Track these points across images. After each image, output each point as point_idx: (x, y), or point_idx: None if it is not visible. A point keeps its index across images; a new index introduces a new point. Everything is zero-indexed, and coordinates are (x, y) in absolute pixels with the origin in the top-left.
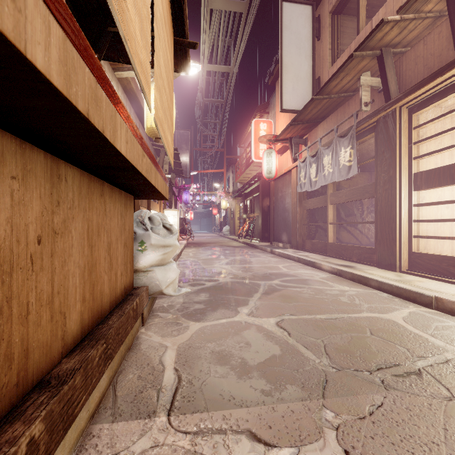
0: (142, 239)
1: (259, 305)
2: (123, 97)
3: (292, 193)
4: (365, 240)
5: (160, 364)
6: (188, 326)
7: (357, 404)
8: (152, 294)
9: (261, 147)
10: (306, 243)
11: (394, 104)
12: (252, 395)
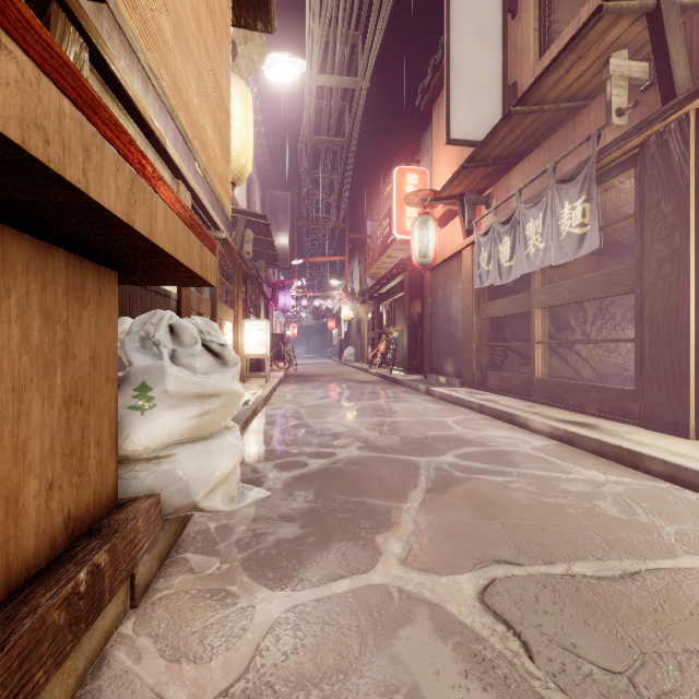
0: (144, 379)
1: (426, 527)
2: (158, 108)
3: (464, 291)
4: (590, 372)
5: None
6: (250, 609)
7: None
8: (171, 513)
9: (408, 214)
10: (490, 377)
11: (688, 104)
12: None
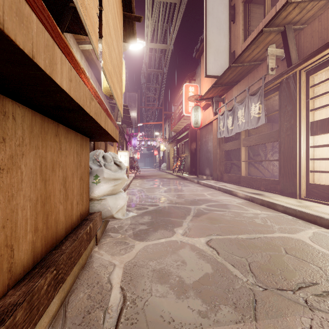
0: (96, 173)
1: (191, 226)
2: (85, 64)
3: (213, 139)
4: (268, 174)
5: (108, 282)
6: (133, 245)
7: (287, 327)
8: (105, 218)
9: (190, 104)
10: (224, 176)
11: (295, 68)
12: (189, 317)
